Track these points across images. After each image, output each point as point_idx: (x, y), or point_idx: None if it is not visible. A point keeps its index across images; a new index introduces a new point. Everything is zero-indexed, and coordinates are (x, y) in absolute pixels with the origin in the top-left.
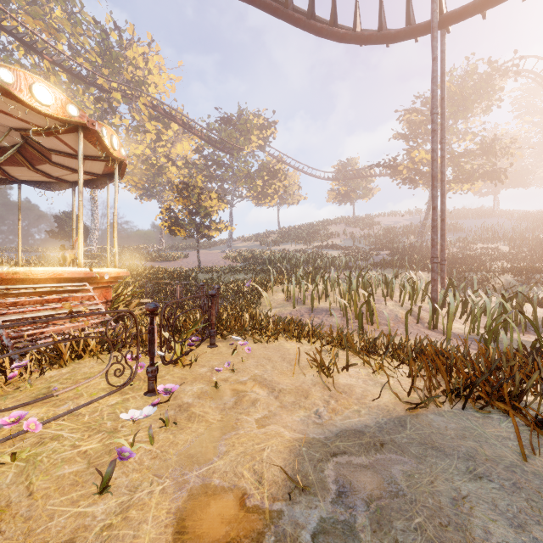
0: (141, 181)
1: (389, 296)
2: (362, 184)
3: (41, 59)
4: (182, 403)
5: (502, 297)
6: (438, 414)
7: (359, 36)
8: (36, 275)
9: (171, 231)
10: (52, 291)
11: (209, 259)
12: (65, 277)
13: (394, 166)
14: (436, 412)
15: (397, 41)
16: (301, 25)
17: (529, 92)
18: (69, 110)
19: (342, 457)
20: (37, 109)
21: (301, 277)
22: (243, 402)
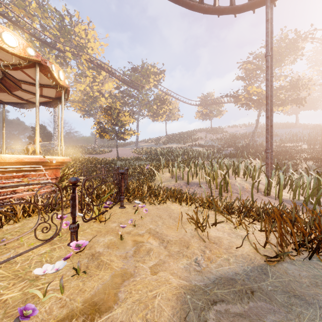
0: (83, 106)
1: (237, 174)
2: (216, 108)
3: (23, 32)
4: (95, 252)
5: (317, 174)
6: (290, 262)
7: (217, 9)
8: (5, 159)
9: (101, 135)
10: (17, 170)
11: (124, 153)
12: (26, 162)
13: (237, 96)
14: (288, 261)
15: (242, 12)
16: (180, 3)
17: (317, 52)
18: (28, 51)
19: (220, 305)
20: (6, 49)
21: (181, 162)
22: (140, 251)
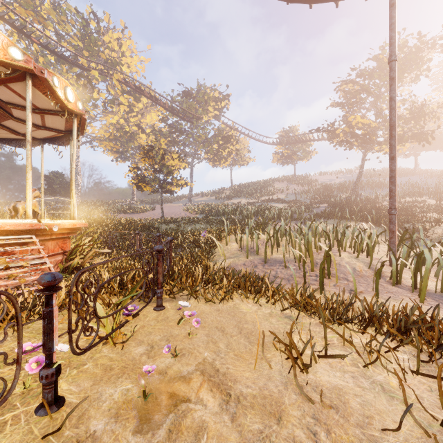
0: (116, 146)
1: (342, 247)
2: (302, 148)
3: (31, 43)
4: (85, 435)
5: None
6: None
7: None
8: None
9: (138, 186)
10: None
11: (172, 211)
12: (8, 230)
13: (332, 130)
14: None
15: None
16: None
17: None
18: (11, 53)
19: None
20: None
21: (254, 228)
22: (180, 432)
